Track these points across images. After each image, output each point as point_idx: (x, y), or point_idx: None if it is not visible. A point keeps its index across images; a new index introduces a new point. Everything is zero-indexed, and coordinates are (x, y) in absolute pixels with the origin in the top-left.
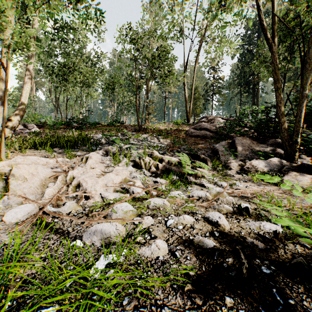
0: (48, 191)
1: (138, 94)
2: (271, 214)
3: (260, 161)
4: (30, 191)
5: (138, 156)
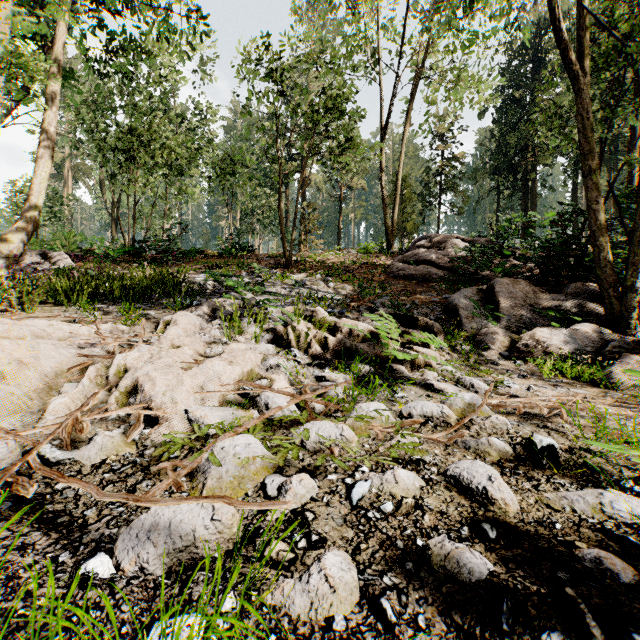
0: (56, 405)
1: (285, 192)
2: (615, 466)
3: (552, 330)
4: (10, 405)
5: (282, 319)
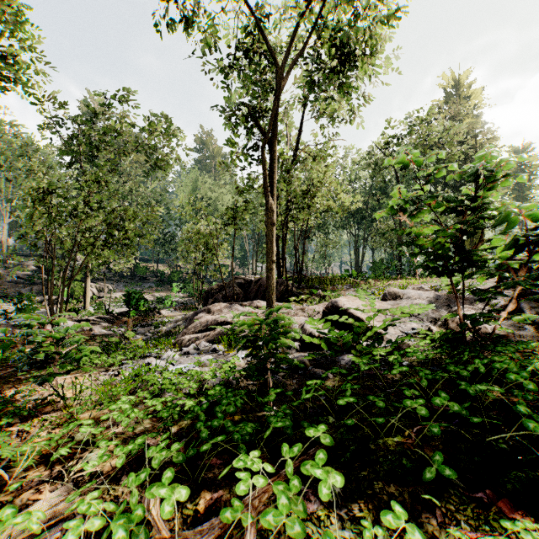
0: None
1: None
2: None
3: (41, 297)
4: None
5: None
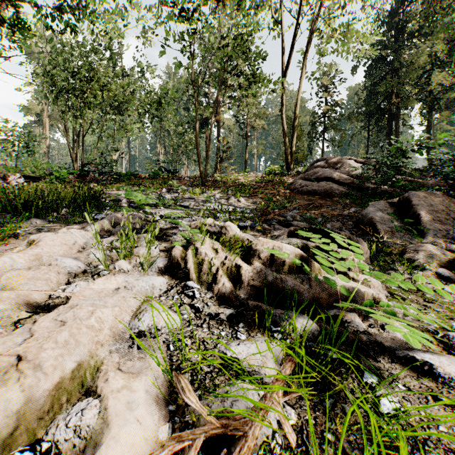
0: None
1: (205, 132)
2: None
3: None
4: None
5: (184, 237)
